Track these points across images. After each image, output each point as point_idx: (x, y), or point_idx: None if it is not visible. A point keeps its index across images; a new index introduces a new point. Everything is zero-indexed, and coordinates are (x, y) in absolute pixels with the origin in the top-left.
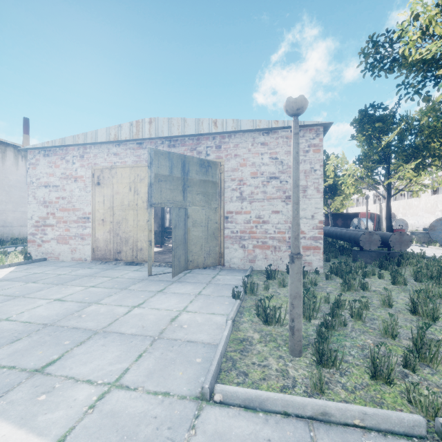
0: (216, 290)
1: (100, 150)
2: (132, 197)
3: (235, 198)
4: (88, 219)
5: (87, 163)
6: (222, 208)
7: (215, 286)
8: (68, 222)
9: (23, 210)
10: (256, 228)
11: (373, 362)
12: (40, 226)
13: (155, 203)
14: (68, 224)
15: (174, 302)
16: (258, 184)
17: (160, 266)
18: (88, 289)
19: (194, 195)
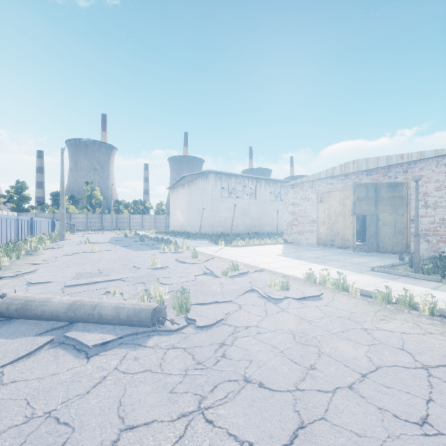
0: (394, 260)
1: (322, 182)
2: (341, 208)
3: (420, 206)
4: (315, 221)
5: (314, 190)
6: (408, 214)
7: (394, 259)
8: (303, 223)
9: (268, 216)
10: (440, 227)
11: (443, 272)
12: (289, 225)
13: (356, 213)
14: (303, 224)
15: (366, 260)
16: (442, 195)
17: (360, 250)
18: (323, 253)
19: (383, 206)
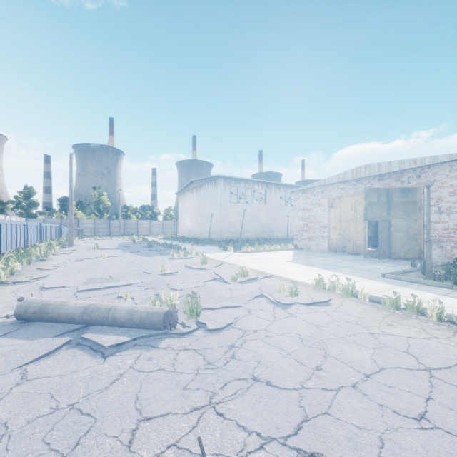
0: (406, 267)
1: (333, 187)
2: (353, 213)
3: (434, 212)
4: (326, 227)
5: (325, 195)
6: (422, 219)
7: (407, 266)
8: (314, 229)
9: (278, 221)
10: (454, 233)
11: (455, 279)
12: (300, 231)
13: (368, 218)
14: (314, 230)
15: (378, 266)
16: (456, 200)
17: (372, 256)
18: (334, 259)
19: (396, 212)
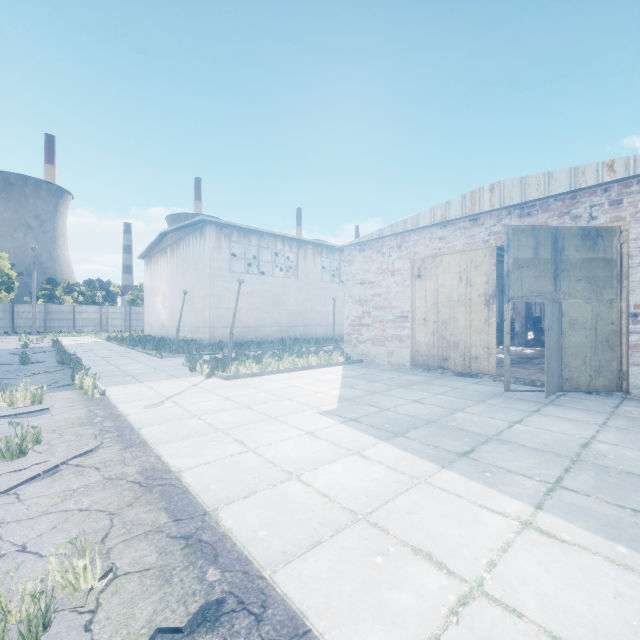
0: (634, 425)
1: (421, 236)
2: (464, 290)
3: None
4: (407, 318)
5: (405, 253)
6: (624, 300)
7: (629, 420)
8: (383, 321)
9: (319, 309)
10: None
11: None
12: (355, 326)
13: (513, 297)
14: (383, 323)
15: (568, 427)
16: None
17: None
18: (437, 396)
19: (572, 283)
